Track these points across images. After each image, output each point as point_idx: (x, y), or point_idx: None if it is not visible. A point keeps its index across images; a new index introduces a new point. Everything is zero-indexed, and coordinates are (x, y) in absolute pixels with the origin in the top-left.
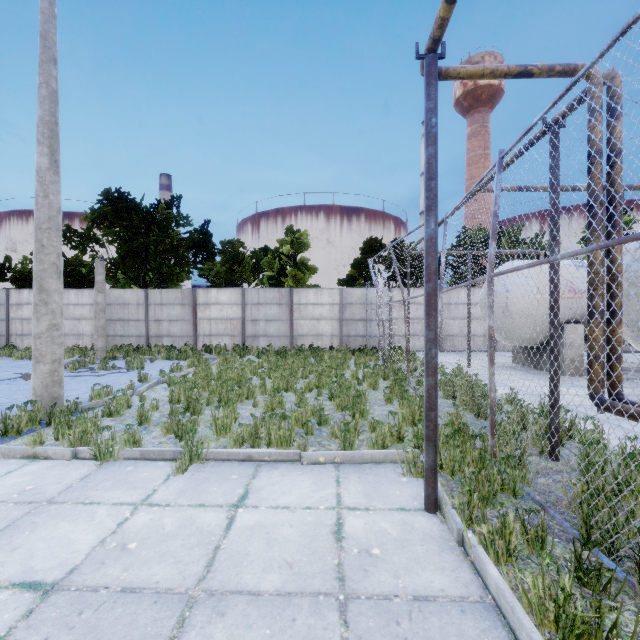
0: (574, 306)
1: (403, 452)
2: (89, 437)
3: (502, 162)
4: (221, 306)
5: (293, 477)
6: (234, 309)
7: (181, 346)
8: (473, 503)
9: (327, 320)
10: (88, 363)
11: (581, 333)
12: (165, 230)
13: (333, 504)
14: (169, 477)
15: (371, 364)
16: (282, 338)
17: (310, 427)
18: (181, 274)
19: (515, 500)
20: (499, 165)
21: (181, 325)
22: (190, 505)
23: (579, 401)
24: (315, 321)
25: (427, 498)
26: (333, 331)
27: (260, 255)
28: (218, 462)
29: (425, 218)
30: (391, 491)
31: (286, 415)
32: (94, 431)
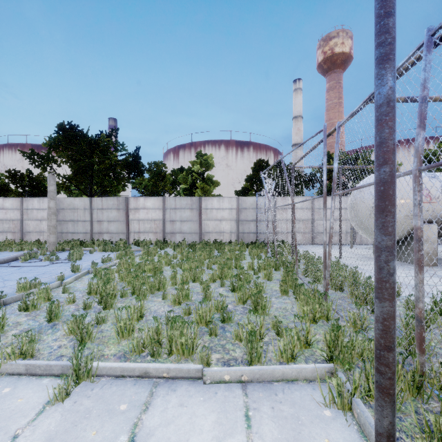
0: (430, 209)
1: (318, 368)
2: None
3: (432, 40)
4: (147, 210)
5: (193, 408)
6: (157, 212)
7: (117, 240)
8: None
9: (227, 221)
10: (38, 255)
11: (435, 231)
12: (105, 153)
13: None
14: (44, 408)
15: (262, 255)
16: (193, 234)
17: (214, 327)
18: (118, 186)
19: None
20: (429, 43)
21: (117, 224)
22: None
23: None
24: (218, 221)
25: None
26: (232, 229)
27: (177, 173)
28: (110, 379)
29: (377, 74)
30: (317, 439)
31: (191, 310)
32: None
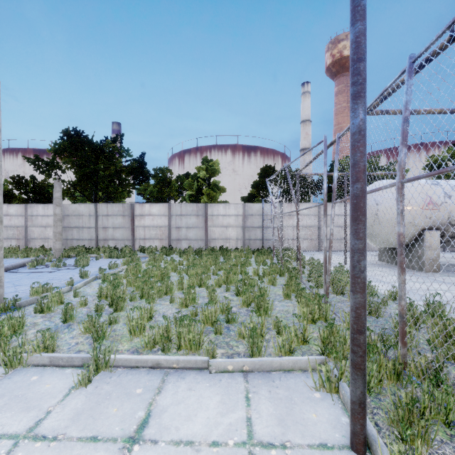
0: (432, 216)
1: (312, 359)
2: (5, 340)
3: (413, 67)
4: (153, 217)
5: (200, 391)
6: (162, 219)
7: (122, 247)
8: (417, 452)
9: (233, 227)
10: (45, 261)
11: (438, 238)
12: (110, 159)
13: (243, 437)
14: (70, 391)
15: (268, 262)
16: (199, 241)
17: (219, 327)
18: (123, 193)
19: (449, 430)
20: (410, 70)
21: (122, 231)
22: (80, 438)
23: (449, 296)
24: (224, 228)
25: (354, 436)
26: (238, 236)
27: (183, 179)
28: (126, 369)
29: (351, 107)
30: (306, 414)
31: (198, 312)
32: (19, 330)
